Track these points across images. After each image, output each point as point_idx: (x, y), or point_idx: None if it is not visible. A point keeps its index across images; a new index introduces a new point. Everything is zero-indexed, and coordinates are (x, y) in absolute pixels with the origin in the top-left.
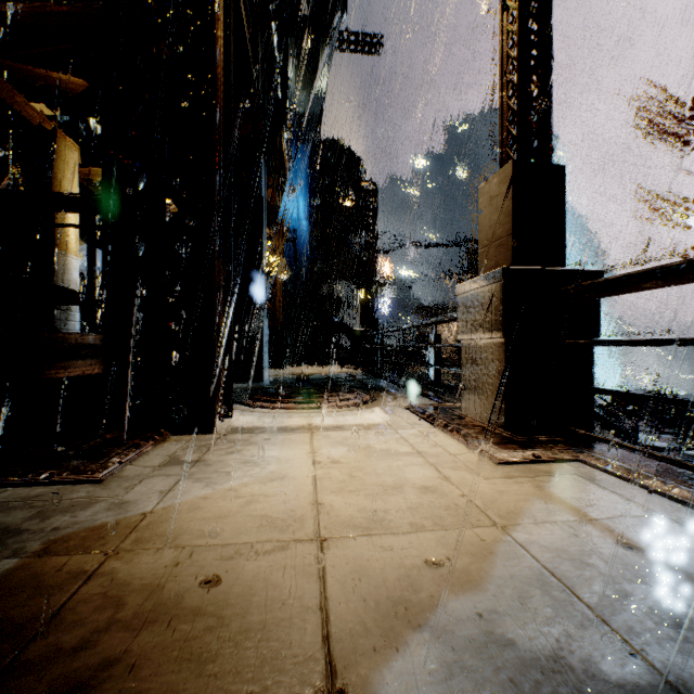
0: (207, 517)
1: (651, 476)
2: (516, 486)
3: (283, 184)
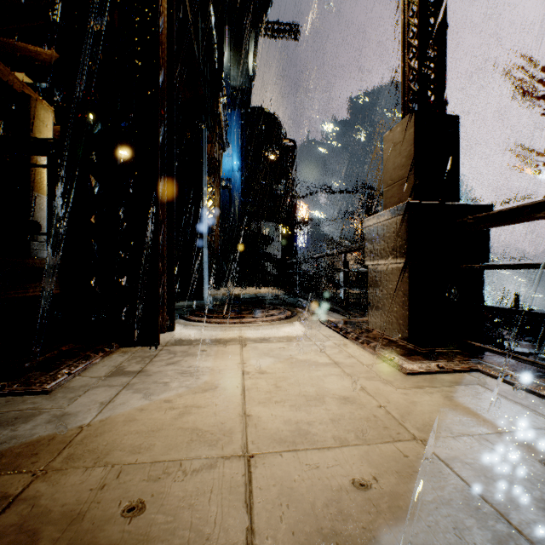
0: (140, 431)
1: None
2: (427, 396)
3: (220, 141)
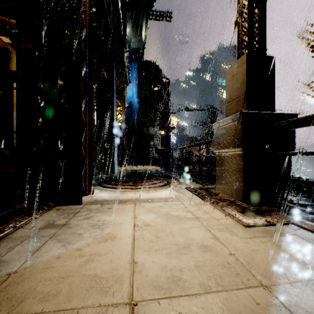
0: (53, 278)
1: None
2: (263, 245)
3: (125, 79)
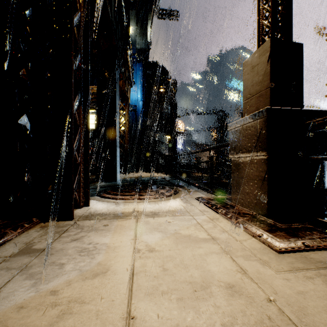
0: None
1: None
2: (310, 283)
3: (129, 80)
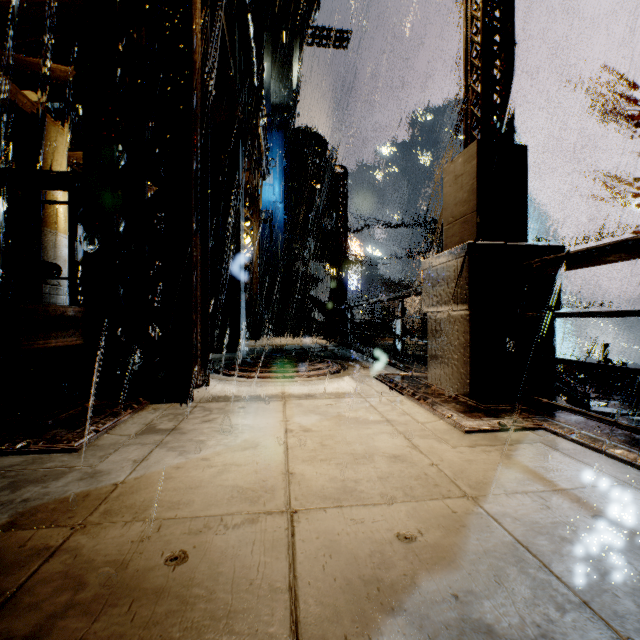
0: (178, 488)
1: (616, 445)
2: (484, 455)
3: (260, 168)
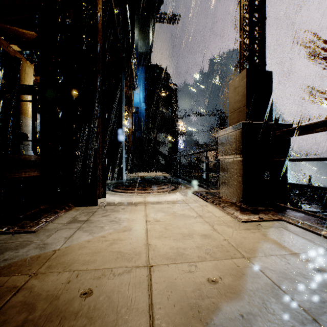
0: (88, 253)
1: (322, 229)
2: (252, 234)
3: (132, 85)
